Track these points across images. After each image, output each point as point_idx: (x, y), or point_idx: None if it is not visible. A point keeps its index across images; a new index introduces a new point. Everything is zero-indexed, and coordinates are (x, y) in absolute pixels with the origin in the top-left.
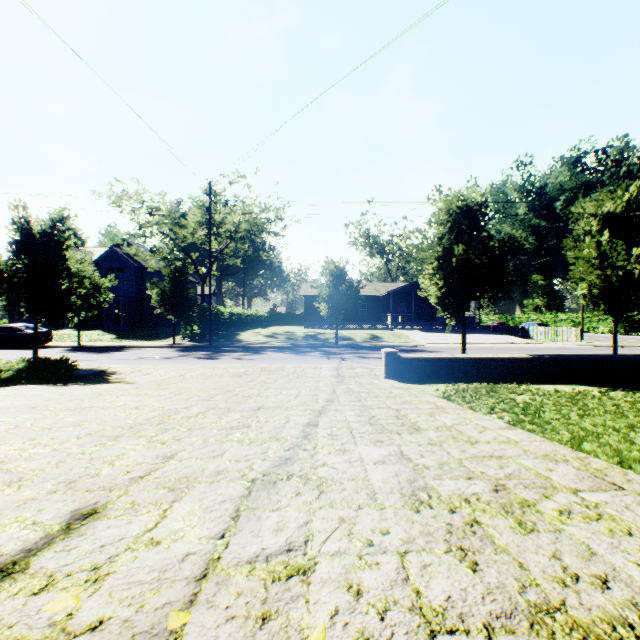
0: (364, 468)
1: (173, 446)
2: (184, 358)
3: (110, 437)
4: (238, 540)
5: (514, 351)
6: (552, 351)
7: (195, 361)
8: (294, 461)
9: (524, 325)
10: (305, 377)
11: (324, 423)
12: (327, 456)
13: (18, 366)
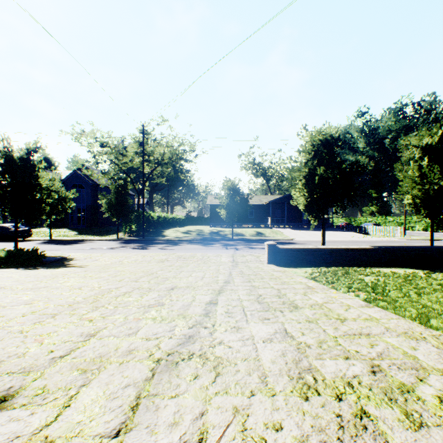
0: (255, 347)
1: (98, 324)
2: (124, 248)
3: (49, 315)
4: (132, 439)
5: (358, 243)
6: (385, 243)
7: (131, 250)
8: (196, 339)
9: (364, 225)
10: (209, 262)
11: (222, 301)
12: (223, 334)
13: None
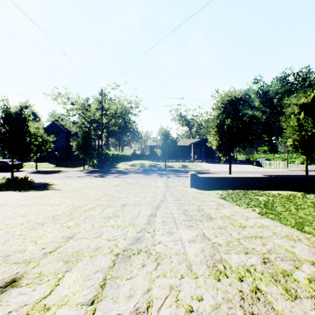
0: (183, 245)
1: (74, 230)
2: (88, 177)
3: (39, 223)
4: (102, 306)
5: (254, 173)
6: (273, 173)
7: (94, 178)
8: (142, 240)
9: (258, 160)
10: (149, 187)
11: (159, 214)
12: (161, 237)
13: (1, 181)
